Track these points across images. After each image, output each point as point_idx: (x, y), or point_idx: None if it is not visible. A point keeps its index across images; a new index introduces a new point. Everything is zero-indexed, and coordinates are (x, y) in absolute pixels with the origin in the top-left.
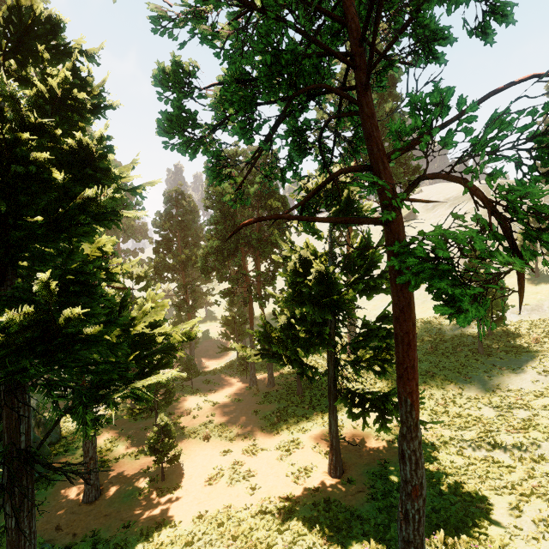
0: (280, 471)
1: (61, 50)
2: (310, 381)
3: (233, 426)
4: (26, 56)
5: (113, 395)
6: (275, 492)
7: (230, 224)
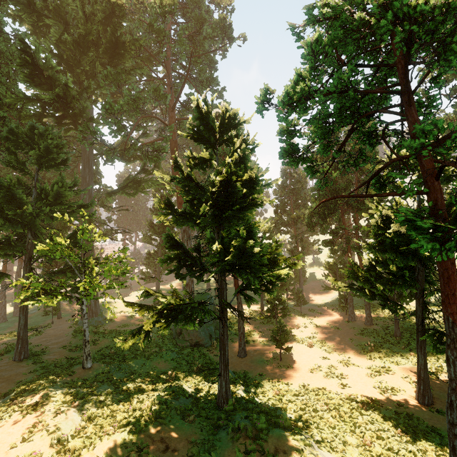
0: (368, 383)
1: (236, 124)
2: (392, 313)
3: (331, 344)
4: (224, 132)
5: (263, 276)
6: (362, 394)
7: (330, 189)
